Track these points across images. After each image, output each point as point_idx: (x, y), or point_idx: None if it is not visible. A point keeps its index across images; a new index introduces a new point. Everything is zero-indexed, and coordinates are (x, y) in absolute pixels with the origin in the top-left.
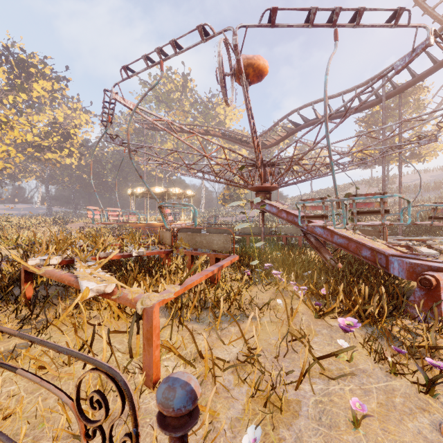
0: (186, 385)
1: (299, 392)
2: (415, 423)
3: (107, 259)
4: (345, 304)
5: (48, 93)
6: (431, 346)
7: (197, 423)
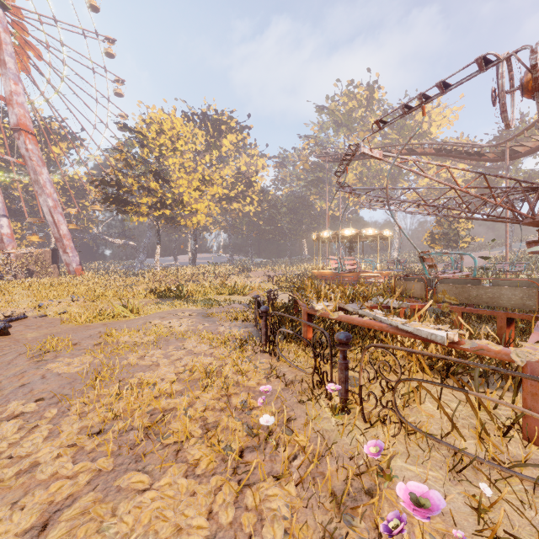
0: None
1: None
2: None
3: (424, 308)
4: None
5: (233, 146)
6: None
7: None
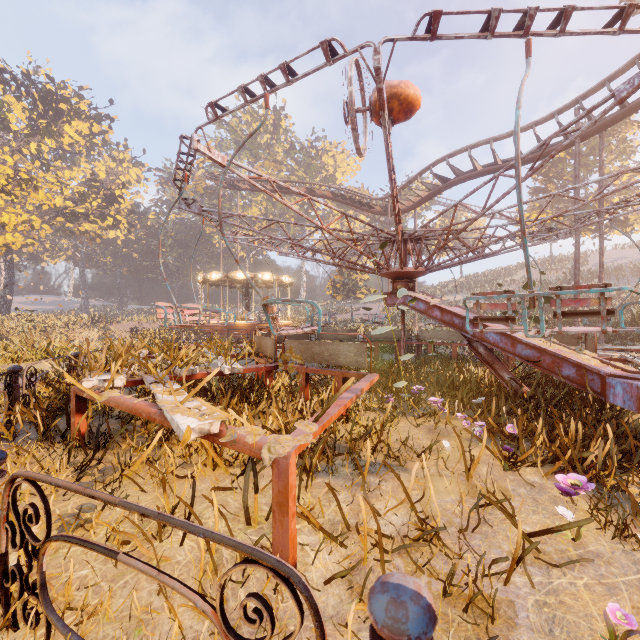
0: (418, 597)
1: (508, 588)
2: None
3: (204, 382)
4: (550, 450)
5: (84, 139)
6: None
7: (366, 635)
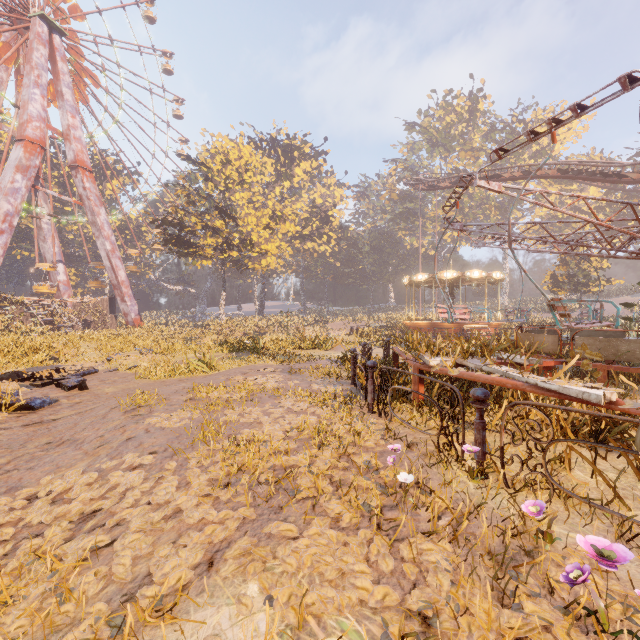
0: None
1: None
2: None
3: (569, 364)
4: None
5: (306, 175)
6: None
7: None
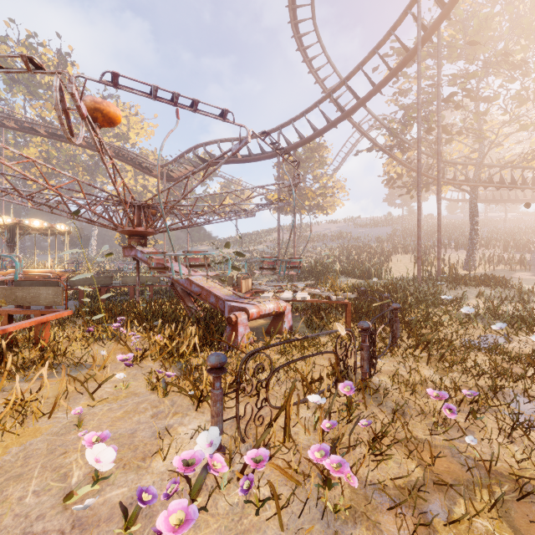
0: None
1: (57, 421)
2: (141, 416)
3: None
4: (163, 346)
5: None
6: (196, 365)
7: None
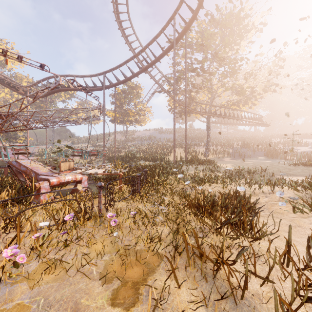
0: None
1: None
2: None
3: None
4: None
5: None
6: None
7: None
